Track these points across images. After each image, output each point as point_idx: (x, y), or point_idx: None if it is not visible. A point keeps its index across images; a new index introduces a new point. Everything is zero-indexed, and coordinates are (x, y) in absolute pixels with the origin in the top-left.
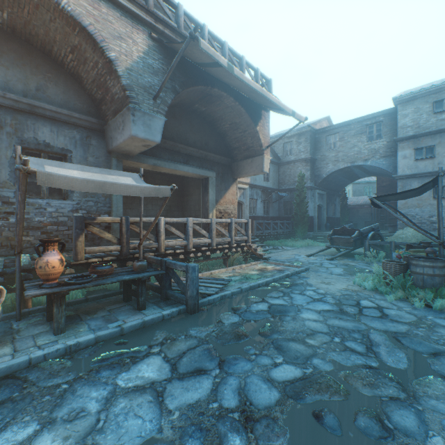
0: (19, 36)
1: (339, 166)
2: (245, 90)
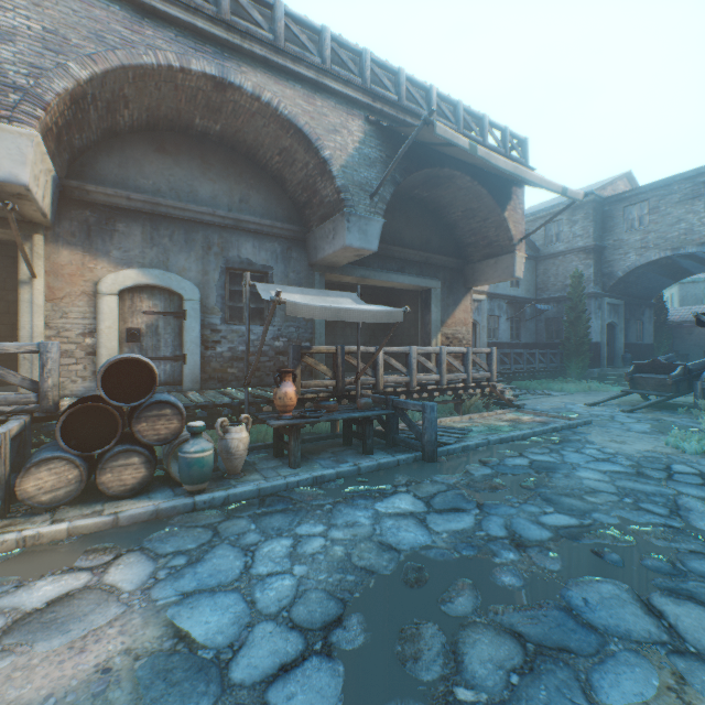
0: (226, 144)
1: (649, 257)
2: (489, 166)
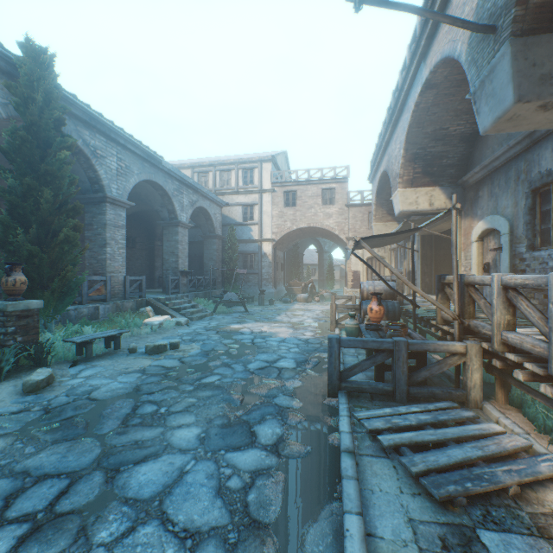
0: None
1: None
2: None
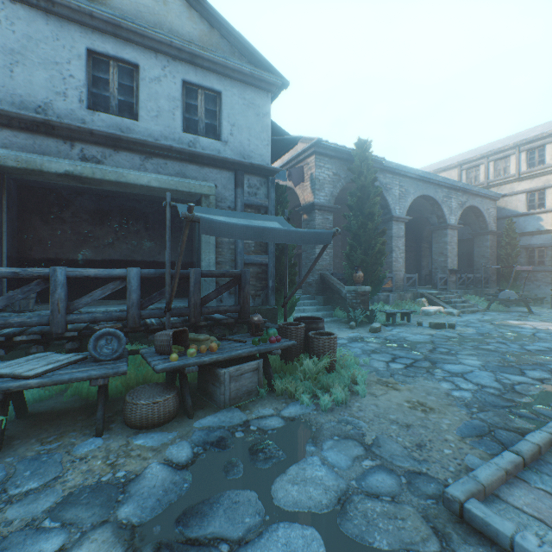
0: None
1: None
2: None
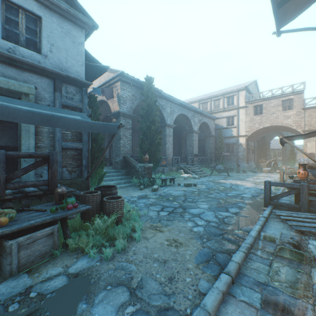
0: None
1: None
2: None
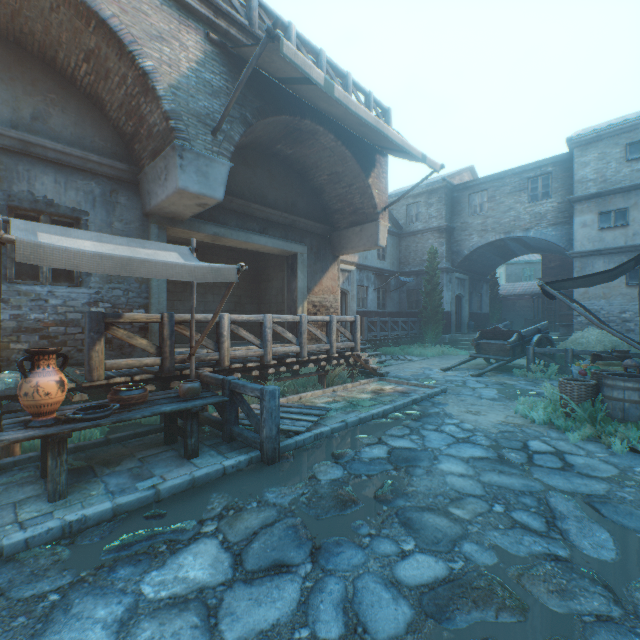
0: (5, 35)
1: (488, 238)
2: (352, 122)
